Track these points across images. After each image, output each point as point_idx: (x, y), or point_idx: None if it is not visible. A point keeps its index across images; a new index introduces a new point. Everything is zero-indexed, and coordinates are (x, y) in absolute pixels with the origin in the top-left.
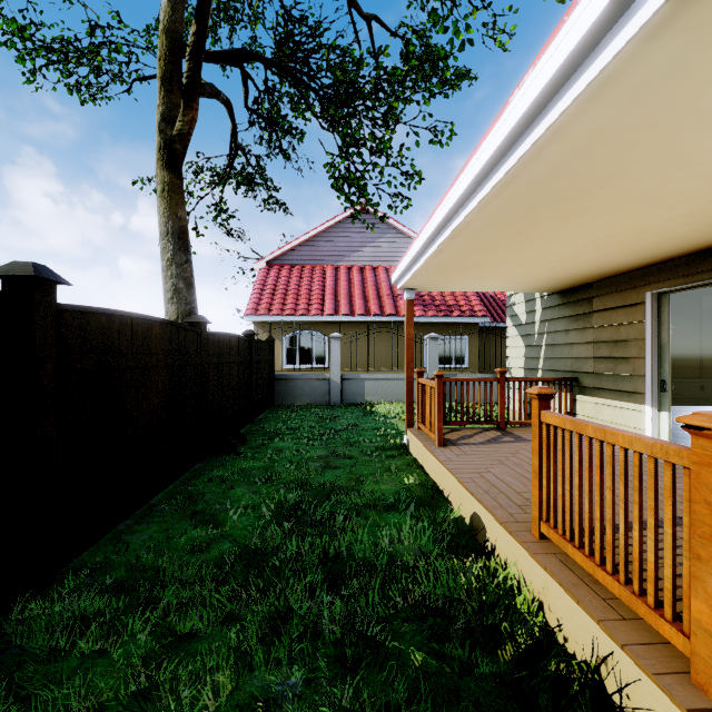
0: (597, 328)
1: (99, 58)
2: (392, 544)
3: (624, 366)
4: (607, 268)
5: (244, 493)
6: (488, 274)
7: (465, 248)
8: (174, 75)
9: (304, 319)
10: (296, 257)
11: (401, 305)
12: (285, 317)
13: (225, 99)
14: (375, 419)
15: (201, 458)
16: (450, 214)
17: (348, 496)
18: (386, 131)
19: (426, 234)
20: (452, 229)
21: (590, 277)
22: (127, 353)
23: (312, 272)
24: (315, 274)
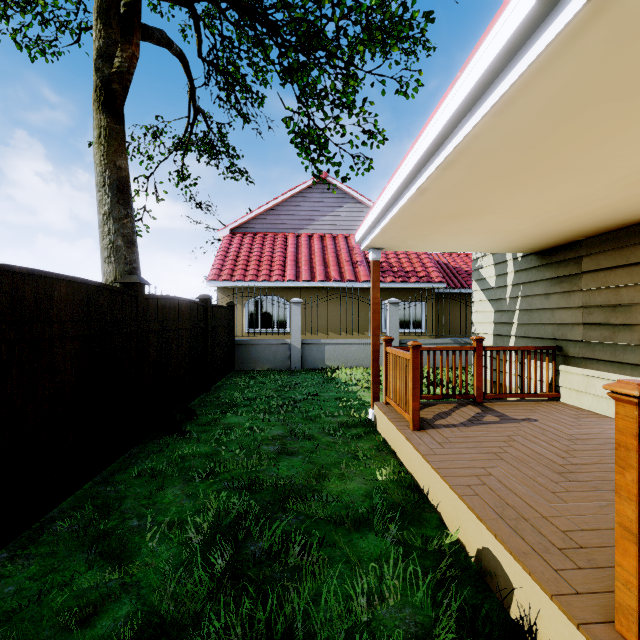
0: (588, 291)
1: (41, 1)
2: (371, 607)
3: (626, 334)
4: (611, 220)
5: (175, 497)
6: (470, 228)
7: (456, 187)
8: (112, 6)
9: (265, 285)
10: (259, 225)
11: (360, 271)
12: (247, 283)
13: (178, 51)
14: (336, 387)
15: (137, 441)
16: (447, 127)
17: (307, 502)
18: (349, 80)
19: (406, 168)
20: (448, 152)
21: (582, 233)
22: (2, 320)
23: (274, 239)
24: (277, 241)
